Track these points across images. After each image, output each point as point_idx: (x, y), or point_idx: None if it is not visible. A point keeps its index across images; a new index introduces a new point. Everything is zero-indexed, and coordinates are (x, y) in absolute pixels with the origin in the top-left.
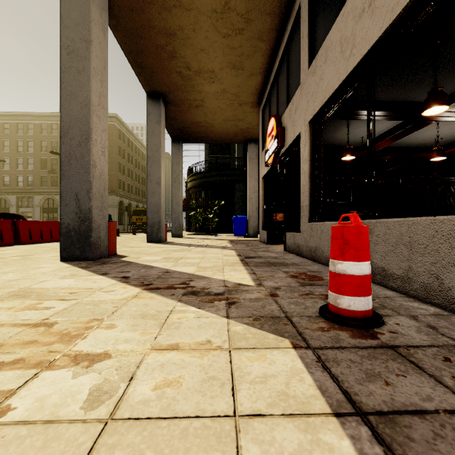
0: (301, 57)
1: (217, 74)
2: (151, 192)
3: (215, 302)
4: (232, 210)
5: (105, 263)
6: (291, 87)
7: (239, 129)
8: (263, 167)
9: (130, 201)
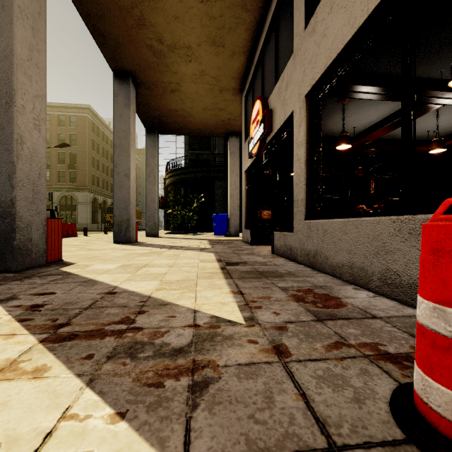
0: (295, 20)
1: (195, 51)
2: (119, 185)
3: (165, 384)
4: (213, 207)
5: (31, 276)
6: (280, 62)
7: (219, 120)
8: (246, 159)
9: (105, 198)
